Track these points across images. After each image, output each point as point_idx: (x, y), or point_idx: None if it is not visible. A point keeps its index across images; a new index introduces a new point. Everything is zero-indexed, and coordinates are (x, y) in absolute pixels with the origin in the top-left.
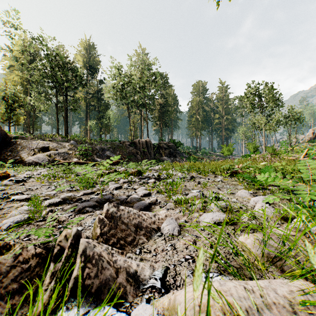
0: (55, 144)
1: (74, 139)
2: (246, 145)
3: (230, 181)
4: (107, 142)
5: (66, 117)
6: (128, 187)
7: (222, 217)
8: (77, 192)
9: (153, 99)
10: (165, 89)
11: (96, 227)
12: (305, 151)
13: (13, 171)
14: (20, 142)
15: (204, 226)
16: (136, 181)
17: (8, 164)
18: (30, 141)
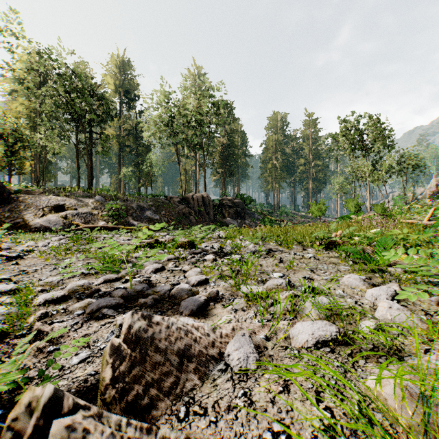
0: (73, 201)
1: (101, 194)
2: (343, 202)
3: (327, 257)
4: (148, 198)
5: (91, 163)
6: (174, 269)
7: (329, 331)
8: (95, 278)
9: (213, 137)
10: (230, 123)
11: (104, 366)
12: (430, 212)
13: (10, 240)
14: (24, 198)
15: (311, 373)
16: (187, 258)
17: (2, 230)
18: (38, 197)
